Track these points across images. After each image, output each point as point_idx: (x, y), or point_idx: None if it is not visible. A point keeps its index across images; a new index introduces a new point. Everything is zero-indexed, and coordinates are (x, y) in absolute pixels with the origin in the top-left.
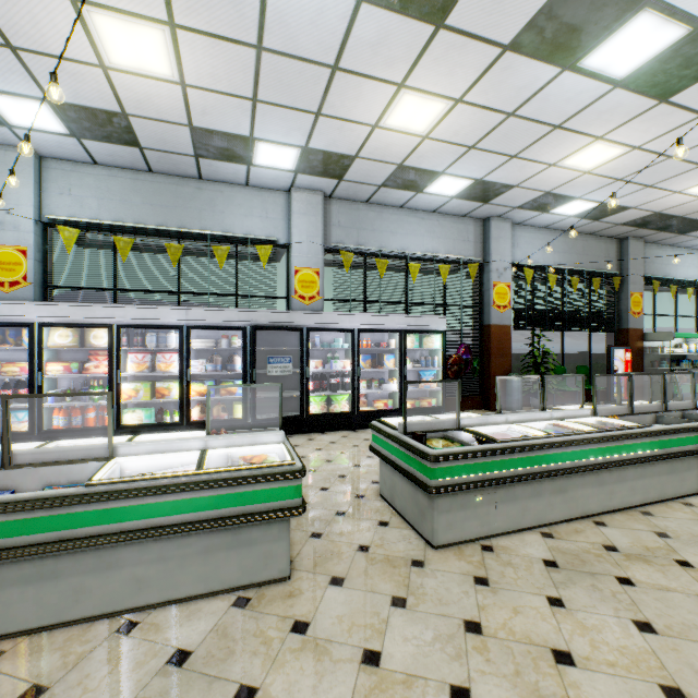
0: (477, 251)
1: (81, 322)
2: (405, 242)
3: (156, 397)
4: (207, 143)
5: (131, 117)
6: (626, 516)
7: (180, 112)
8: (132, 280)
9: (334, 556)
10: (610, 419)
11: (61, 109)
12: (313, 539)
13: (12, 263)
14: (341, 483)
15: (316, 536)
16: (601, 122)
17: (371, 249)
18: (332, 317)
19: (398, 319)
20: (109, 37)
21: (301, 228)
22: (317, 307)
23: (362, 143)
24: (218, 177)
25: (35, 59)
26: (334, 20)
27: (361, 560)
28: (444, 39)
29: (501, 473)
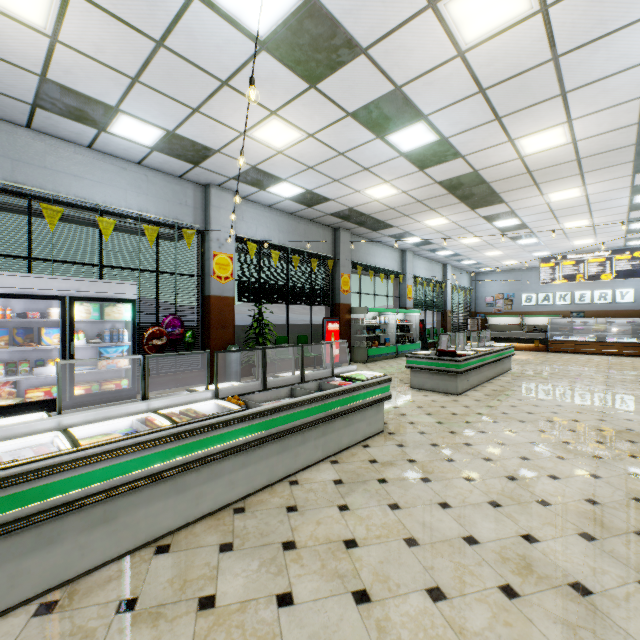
0: (197, 217)
1: None
2: (97, 192)
3: None
4: None
5: None
6: (211, 522)
7: None
8: None
9: None
10: (224, 401)
11: None
12: None
13: None
14: None
15: None
16: (268, 93)
17: (35, 190)
18: None
19: (59, 282)
20: None
21: None
22: None
23: None
24: None
25: None
26: None
27: None
28: None
29: None
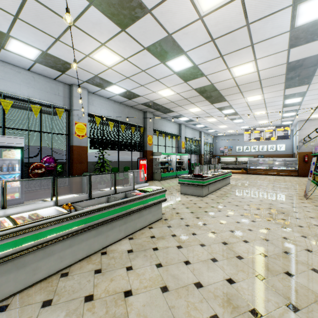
0: (65, 102)
1: None
2: (1, 84)
3: None
4: None
5: None
6: (43, 285)
7: None
8: None
9: None
10: (59, 207)
11: None
12: None
13: None
14: None
15: None
16: (98, 32)
17: None
18: None
19: None
20: None
21: None
22: None
23: None
24: None
25: None
26: None
27: None
28: None
29: None
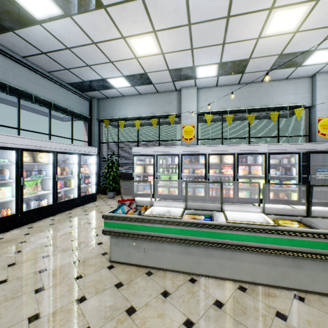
0: None
1: (222, 152)
2: None
3: (251, 186)
4: (282, 61)
5: (251, 59)
6: None
7: (280, 49)
8: (231, 134)
9: None
10: None
11: (221, 65)
12: None
13: (189, 131)
14: None
15: None
16: None
17: None
18: None
19: None
20: (274, 21)
21: (322, 95)
22: None
23: None
24: (272, 78)
25: (229, 46)
26: None
27: None
28: None
29: None
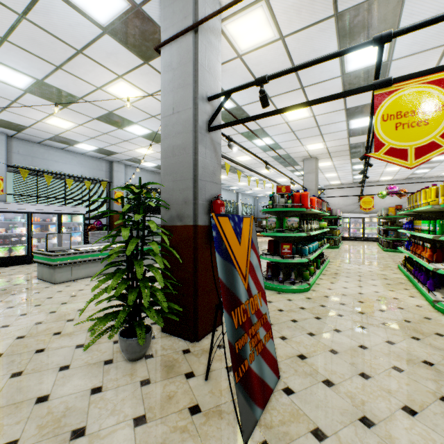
0: (107, 176)
1: None
2: (64, 167)
3: None
4: None
5: None
6: None
7: None
8: None
9: (13, 291)
10: None
11: None
12: (3, 290)
13: None
14: (18, 279)
15: (4, 290)
16: (141, 143)
17: (42, 169)
18: (13, 205)
19: (58, 207)
20: None
21: None
22: (2, 198)
23: (33, 124)
24: None
25: None
26: (13, 92)
27: (25, 290)
28: (68, 110)
29: (81, 259)
